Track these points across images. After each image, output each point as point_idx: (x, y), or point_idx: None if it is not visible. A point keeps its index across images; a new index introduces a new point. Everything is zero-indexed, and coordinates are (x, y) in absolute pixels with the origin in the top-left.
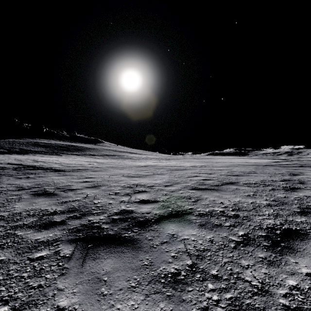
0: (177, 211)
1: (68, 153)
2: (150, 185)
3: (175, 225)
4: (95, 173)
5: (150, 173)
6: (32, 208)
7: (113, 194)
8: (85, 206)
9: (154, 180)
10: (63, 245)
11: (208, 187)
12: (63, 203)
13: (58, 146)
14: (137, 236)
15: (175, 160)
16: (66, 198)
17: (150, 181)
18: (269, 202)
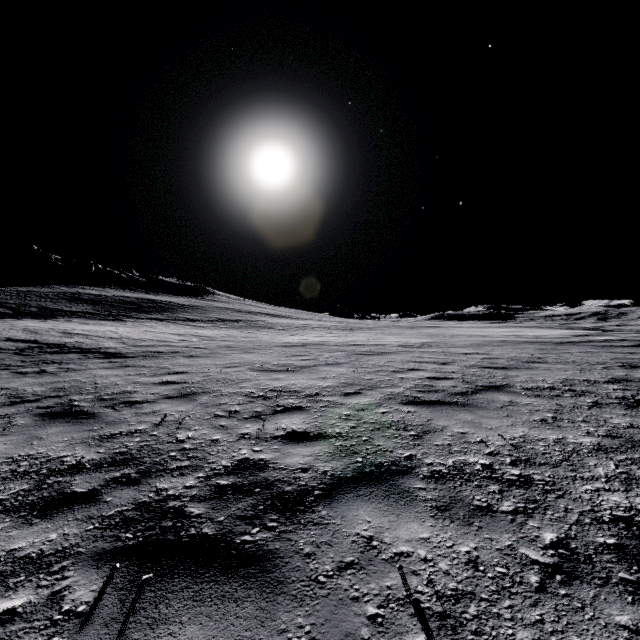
0: (376, 464)
1: (141, 316)
2: (311, 392)
3: (373, 508)
4: (192, 362)
5: (312, 361)
6: (27, 454)
7: (226, 416)
8: (154, 449)
9: (319, 379)
10: (77, 570)
11: (443, 397)
12: (104, 441)
13: (120, 301)
14: (276, 544)
15: (365, 330)
16: (115, 427)
17: (311, 382)
18: (598, 441)
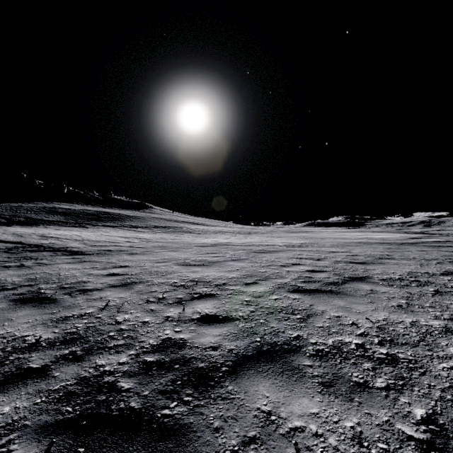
0: (272, 343)
1: (99, 224)
2: (220, 282)
3: (270, 384)
4: (133, 258)
5: (221, 258)
6: None
7: (155, 301)
8: (97, 330)
9: (226, 272)
10: (21, 443)
11: (320, 287)
12: (59, 322)
13: (84, 213)
14: (190, 418)
15: (259, 234)
16: (69, 311)
17: (220, 274)
18: (445, 324)
